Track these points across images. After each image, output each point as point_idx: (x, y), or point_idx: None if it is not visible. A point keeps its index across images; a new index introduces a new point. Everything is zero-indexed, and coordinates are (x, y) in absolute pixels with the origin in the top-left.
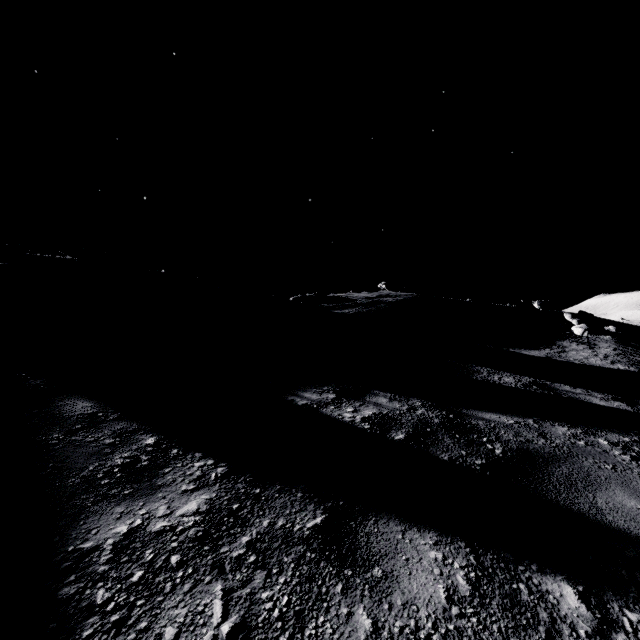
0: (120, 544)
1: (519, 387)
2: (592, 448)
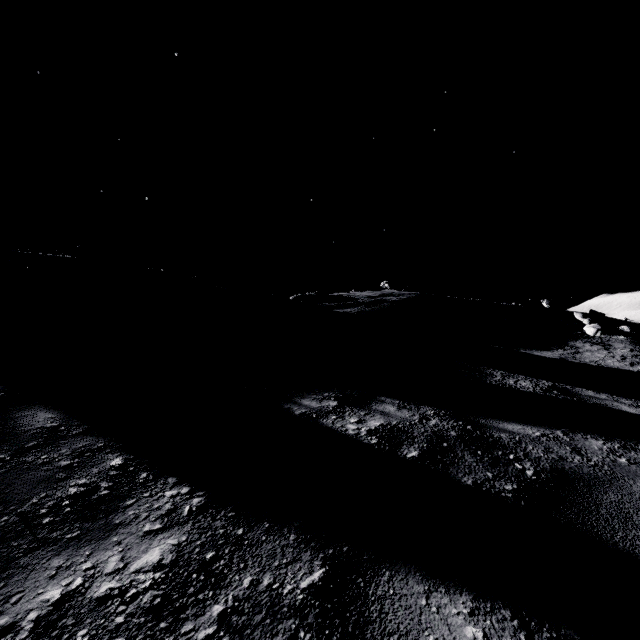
0: (45, 620)
1: (538, 392)
2: (637, 467)
